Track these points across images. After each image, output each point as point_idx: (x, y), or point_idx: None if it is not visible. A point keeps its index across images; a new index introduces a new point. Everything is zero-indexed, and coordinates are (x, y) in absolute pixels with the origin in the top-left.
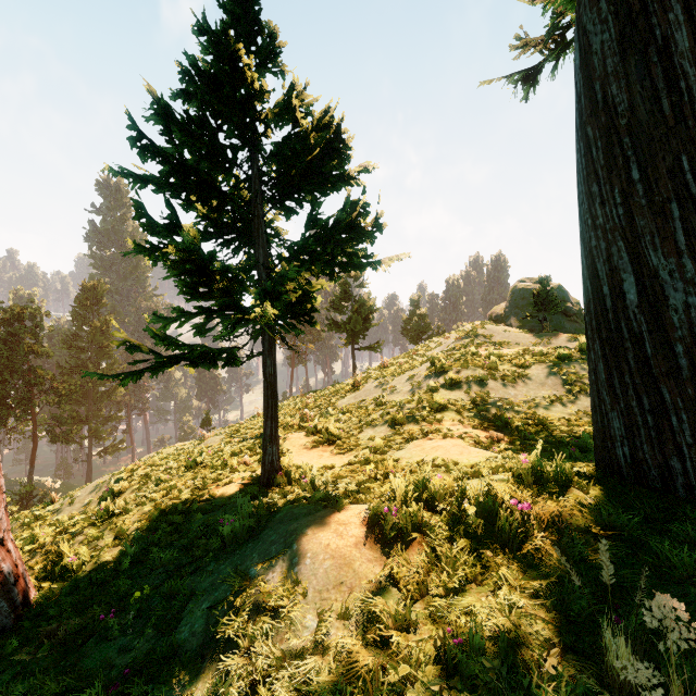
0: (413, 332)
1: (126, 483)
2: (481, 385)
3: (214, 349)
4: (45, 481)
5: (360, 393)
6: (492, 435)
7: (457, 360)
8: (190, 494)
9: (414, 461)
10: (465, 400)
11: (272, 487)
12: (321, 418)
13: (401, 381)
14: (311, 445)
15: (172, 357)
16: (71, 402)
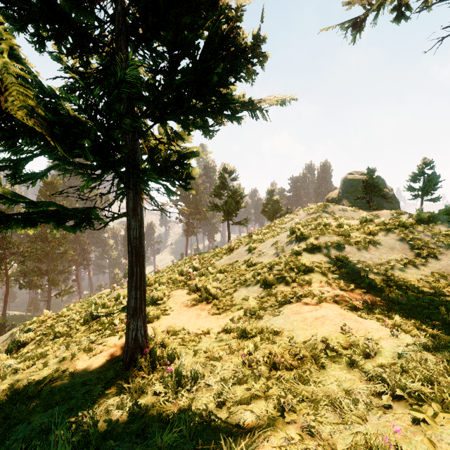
0: (270, 212)
1: (31, 334)
2: (339, 249)
3: (68, 208)
4: (18, 314)
5: (234, 255)
6: (365, 299)
7: (313, 229)
8: (53, 367)
9: (299, 336)
10: (327, 263)
11: (131, 373)
12: (203, 275)
13: (267, 246)
14: (191, 303)
15: (3, 215)
16: (35, 261)
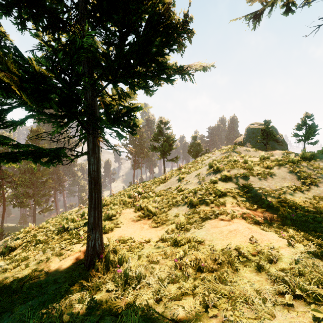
0: (193, 152)
1: (19, 241)
2: (245, 179)
3: (43, 148)
4: (12, 226)
5: (168, 183)
6: (265, 216)
7: (225, 164)
8: (32, 268)
9: (217, 245)
10: (237, 189)
11: (90, 274)
12: (145, 198)
13: (192, 176)
14: (136, 219)
15: None
16: (24, 187)
